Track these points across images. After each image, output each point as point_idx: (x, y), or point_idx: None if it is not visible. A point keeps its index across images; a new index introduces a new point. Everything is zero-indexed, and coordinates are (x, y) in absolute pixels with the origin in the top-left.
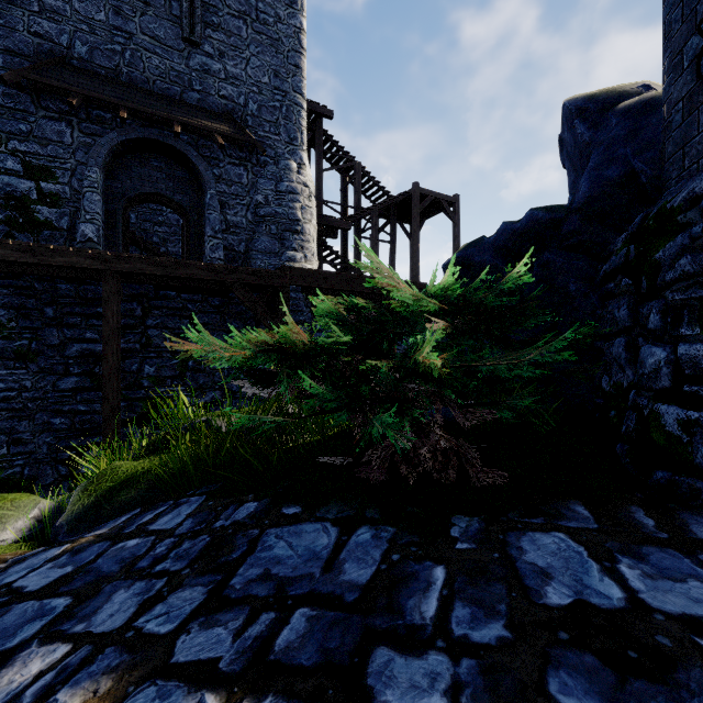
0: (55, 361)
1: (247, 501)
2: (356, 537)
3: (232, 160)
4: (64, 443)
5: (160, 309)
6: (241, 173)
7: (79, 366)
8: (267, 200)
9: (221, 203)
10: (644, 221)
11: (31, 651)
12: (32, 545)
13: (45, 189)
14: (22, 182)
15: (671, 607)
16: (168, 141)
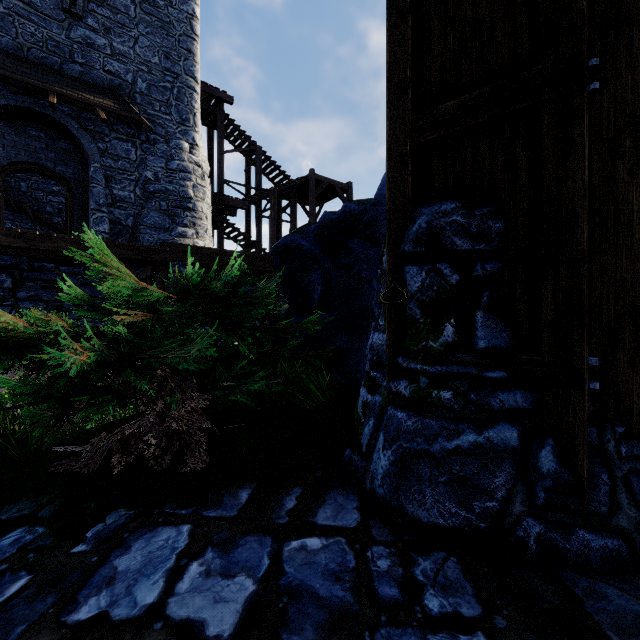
0: None
1: None
2: None
3: (119, 136)
4: None
5: (35, 281)
6: (128, 148)
7: None
8: (157, 177)
9: (106, 177)
10: None
11: None
12: None
13: None
14: None
15: (183, 612)
16: (45, 110)
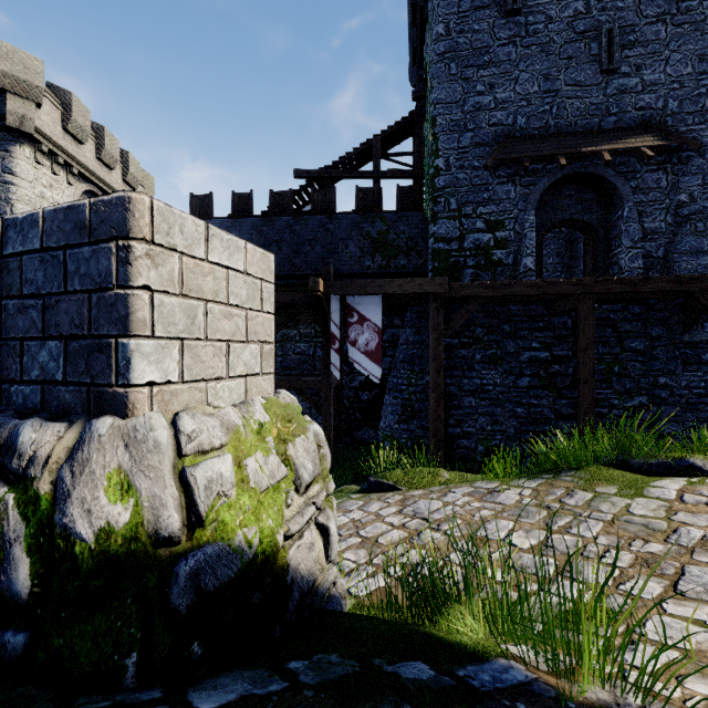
0: (513, 365)
1: None
2: None
3: (649, 168)
4: (524, 427)
5: None
6: (658, 177)
7: (529, 369)
8: (691, 197)
9: (637, 213)
10: None
11: None
12: None
13: (498, 237)
14: (484, 236)
15: None
16: (588, 170)
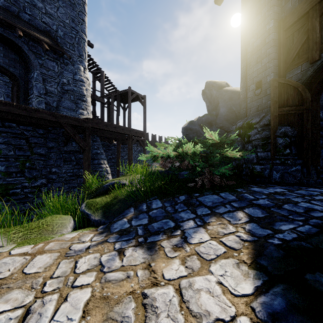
0: None
1: (179, 196)
2: (222, 195)
3: (49, 57)
4: None
5: (6, 133)
6: (54, 65)
7: None
8: (69, 82)
9: (42, 79)
10: (242, 124)
11: (182, 223)
12: (92, 227)
13: None
14: None
15: (279, 191)
16: (10, 36)
